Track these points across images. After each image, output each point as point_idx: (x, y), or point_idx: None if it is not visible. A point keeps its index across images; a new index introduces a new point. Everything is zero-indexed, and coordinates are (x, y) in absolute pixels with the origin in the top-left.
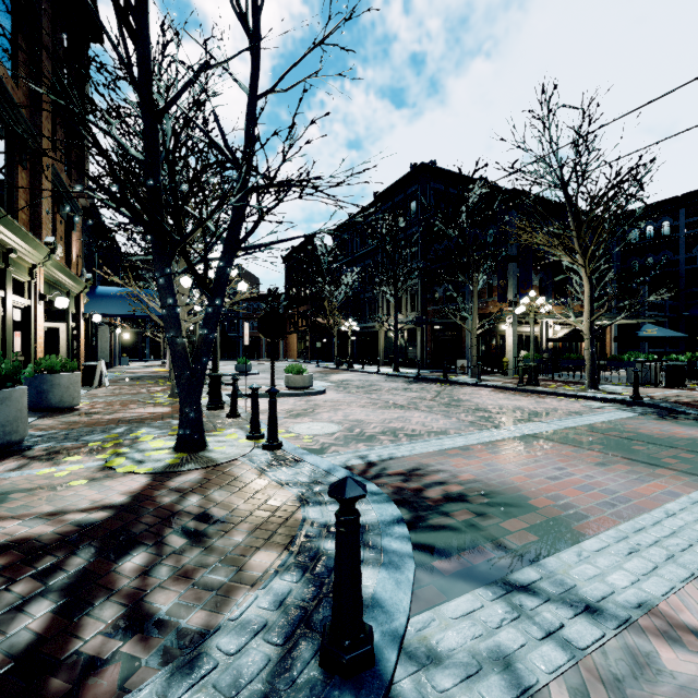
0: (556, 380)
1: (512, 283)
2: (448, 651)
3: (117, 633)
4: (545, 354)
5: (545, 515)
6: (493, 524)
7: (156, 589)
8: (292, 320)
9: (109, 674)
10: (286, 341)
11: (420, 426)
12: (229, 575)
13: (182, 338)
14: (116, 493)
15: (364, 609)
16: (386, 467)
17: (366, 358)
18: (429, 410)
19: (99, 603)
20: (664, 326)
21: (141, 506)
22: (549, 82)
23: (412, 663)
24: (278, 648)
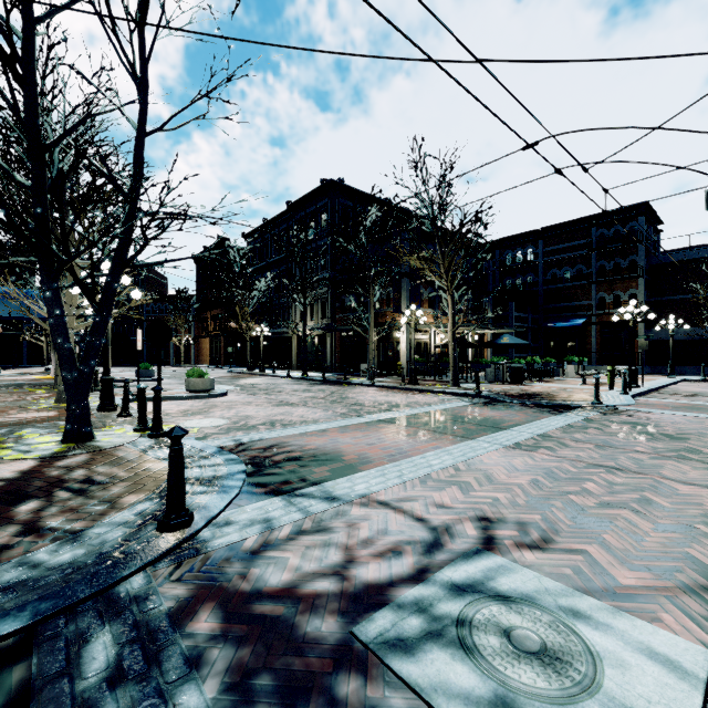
0: (437, 380)
1: (405, 296)
2: (238, 521)
3: (19, 537)
4: (433, 359)
5: (346, 463)
6: (308, 470)
7: (48, 517)
8: (205, 323)
9: (16, 550)
10: (198, 346)
11: (298, 418)
12: (105, 507)
13: (70, 344)
14: (6, 472)
15: (195, 510)
16: (252, 445)
17: (281, 363)
18: (314, 406)
19: (3, 527)
20: (528, 335)
21: (31, 478)
22: (418, 134)
23: (215, 527)
24: (133, 529)
